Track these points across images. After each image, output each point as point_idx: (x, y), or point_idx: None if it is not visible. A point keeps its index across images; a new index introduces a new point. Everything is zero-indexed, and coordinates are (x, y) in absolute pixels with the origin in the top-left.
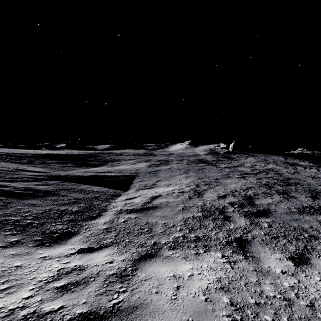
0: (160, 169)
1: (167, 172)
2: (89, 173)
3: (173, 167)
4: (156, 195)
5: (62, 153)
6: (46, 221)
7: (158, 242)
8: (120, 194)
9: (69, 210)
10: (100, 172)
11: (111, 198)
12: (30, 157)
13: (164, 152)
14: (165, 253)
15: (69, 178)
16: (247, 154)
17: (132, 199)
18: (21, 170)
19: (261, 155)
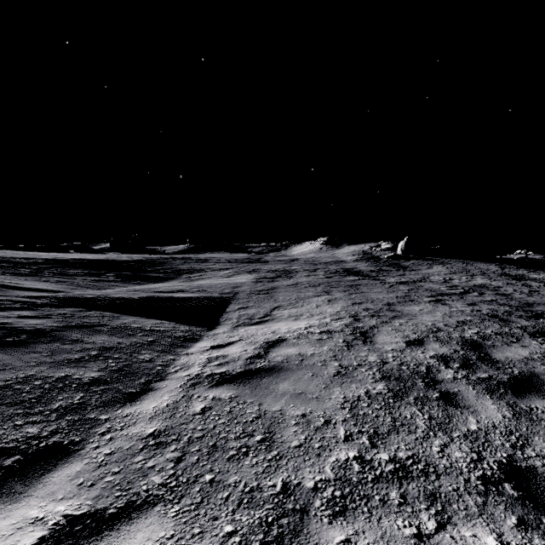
0: (277, 286)
1: (292, 292)
2: (142, 293)
3: (301, 283)
4: (275, 339)
5: (101, 258)
6: (1, 414)
7: (296, 484)
8: (199, 336)
9: (75, 379)
10: (164, 292)
11: (179, 346)
12: (40, 265)
13: (282, 256)
14: (323, 538)
15: (101, 302)
16: (430, 259)
17: (224, 348)
18: (6, 287)
19: (455, 261)
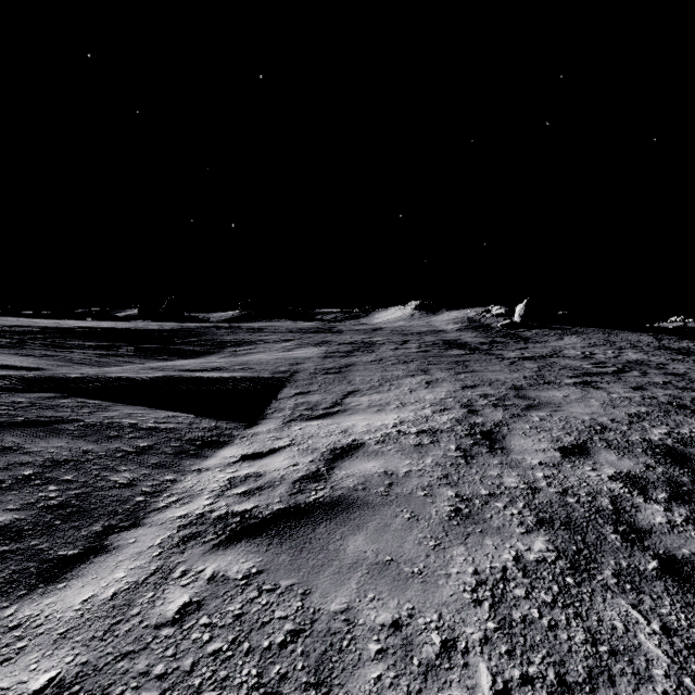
0: (353, 363)
1: (374, 370)
2: (159, 371)
3: (386, 358)
4: (346, 444)
5: (120, 326)
6: None
7: None
8: (228, 438)
9: None
10: (193, 370)
11: (190, 455)
12: (33, 334)
13: (361, 325)
14: None
15: (89, 385)
16: (559, 328)
17: (262, 460)
18: None
19: (593, 330)
